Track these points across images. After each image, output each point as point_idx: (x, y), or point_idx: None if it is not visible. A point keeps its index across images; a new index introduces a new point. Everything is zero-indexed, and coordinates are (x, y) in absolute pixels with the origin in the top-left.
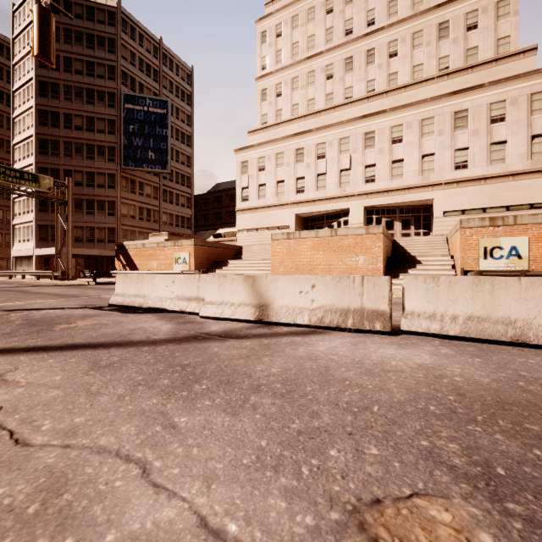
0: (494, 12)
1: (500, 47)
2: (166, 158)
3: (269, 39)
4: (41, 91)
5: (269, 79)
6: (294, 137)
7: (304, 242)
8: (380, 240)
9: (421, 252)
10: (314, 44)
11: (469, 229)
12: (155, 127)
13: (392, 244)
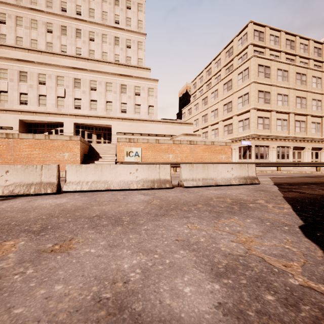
0: (137, 45)
1: (139, 62)
2: None
3: None
4: None
5: None
6: (17, 61)
7: (22, 141)
8: (78, 144)
9: (103, 152)
10: (37, 2)
11: (121, 142)
12: None
13: (89, 147)
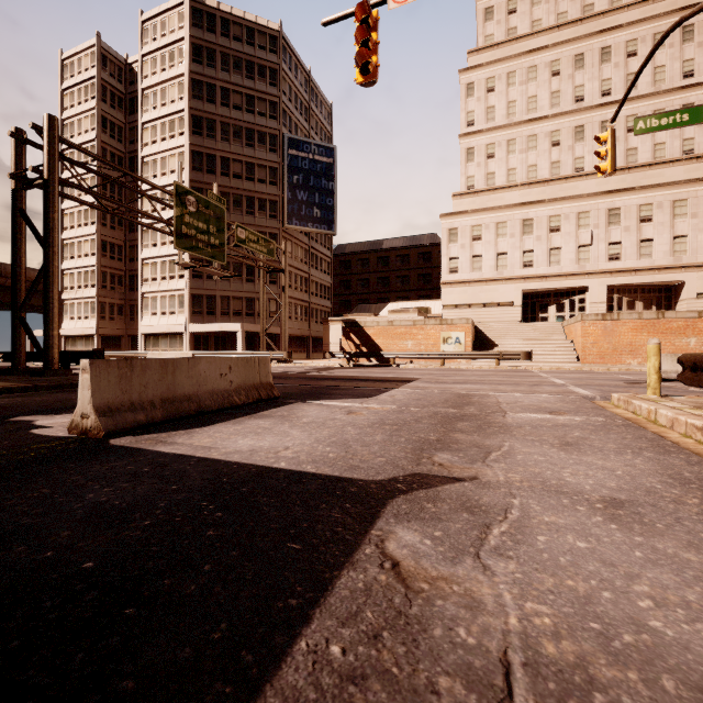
0: None
1: None
2: (332, 217)
3: (477, 93)
4: (195, 128)
5: (478, 137)
6: (521, 207)
7: (624, 324)
8: None
9: None
10: (536, 106)
11: None
12: (321, 179)
13: None
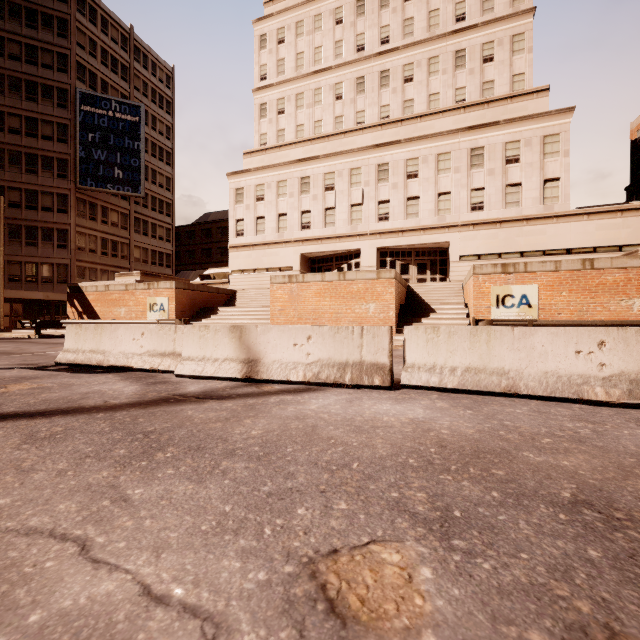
0: (509, 46)
1: (515, 83)
2: (138, 178)
3: (269, 45)
4: None
5: (269, 92)
6: (298, 163)
7: (308, 287)
8: (392, 285)
9: (436, 300)
10: (322, 57)
11: (482, 275)
12: (123, 138)
13: (406, 290)
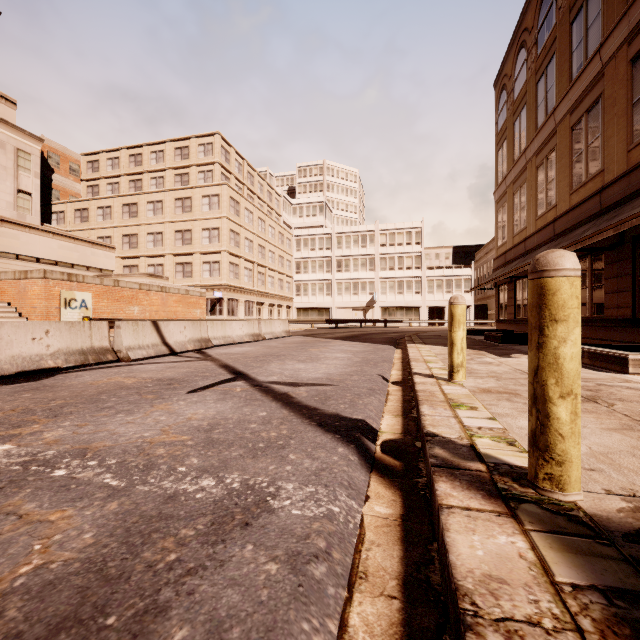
0: None
1: None
2: None
3: None
4: None
5: None
6: None
7: None
8: None
9: None
10: None
11: (53, 280)
12: None
13: None
